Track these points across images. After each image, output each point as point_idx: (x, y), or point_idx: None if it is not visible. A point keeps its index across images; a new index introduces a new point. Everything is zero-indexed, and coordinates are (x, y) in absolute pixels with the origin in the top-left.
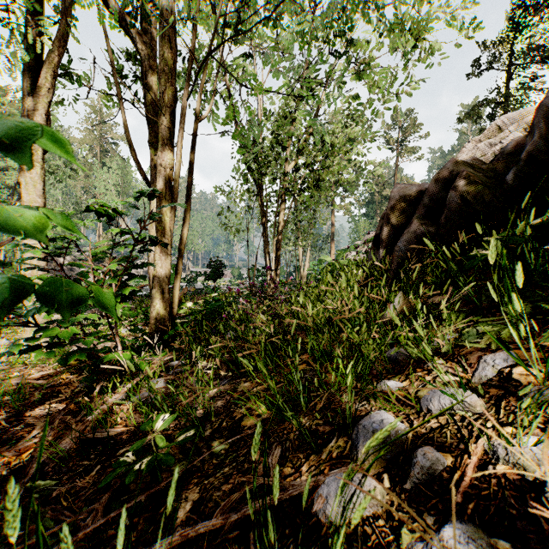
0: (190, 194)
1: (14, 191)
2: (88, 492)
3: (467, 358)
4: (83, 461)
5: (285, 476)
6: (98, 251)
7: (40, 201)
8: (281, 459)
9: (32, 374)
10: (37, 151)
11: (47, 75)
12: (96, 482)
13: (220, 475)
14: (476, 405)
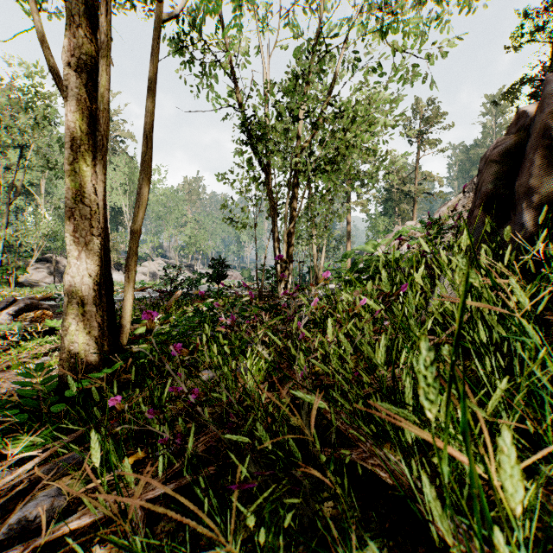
0: (150, 143)
1: (11, 188)
2: None
3: None
4: None
5: None
6: None
7: None
8: None
9: None
10: None
11: None
12: None
13: None
14: None
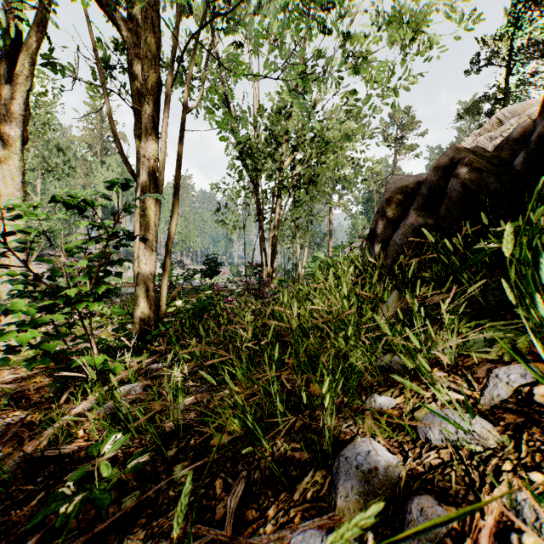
0: (179, 188)
1: None
2: (21, 529)
3: (474, 370)
4: (29, 484)
5: (246, 522)
6: (71, 246)
7: (19, 194)
8: (246, 496)
9: (3, 377)
10: (15, 142)
11: (25, 62)
12: (34, 515)
13: (172, 514)
14: (488, 437)
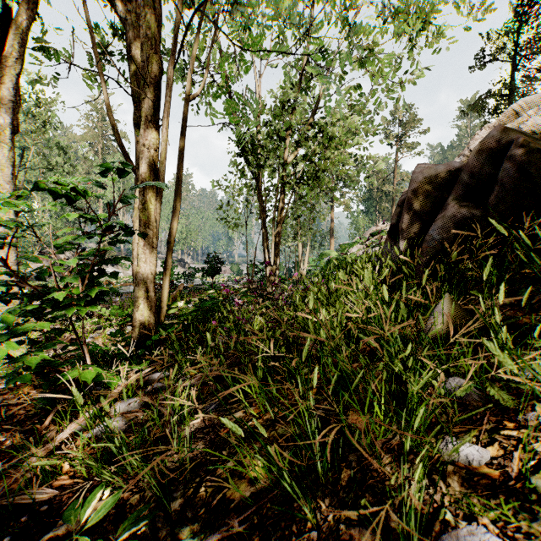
0: (181, 181)
1: None
2: None
3: None
4: None
5: None
6: (60, 242)
7: (9, 187)
8: None
9: None
10: (5, 130)
11: (15, 43)
12: None
13: None
14: None
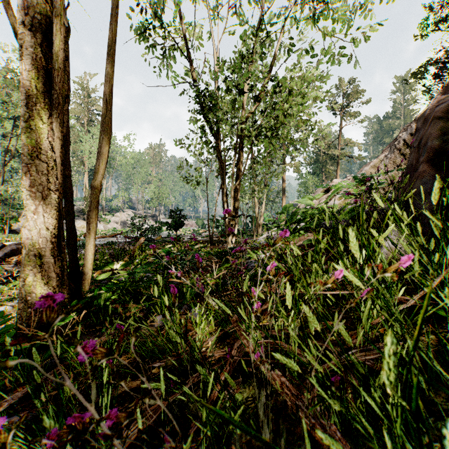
0: (109, 106)
1: (6, 152)
2: None
3: None
4: None
5: None
6: None
7: None
8: None
9: None
10: None
11: None
12: None
13: None
14: None
